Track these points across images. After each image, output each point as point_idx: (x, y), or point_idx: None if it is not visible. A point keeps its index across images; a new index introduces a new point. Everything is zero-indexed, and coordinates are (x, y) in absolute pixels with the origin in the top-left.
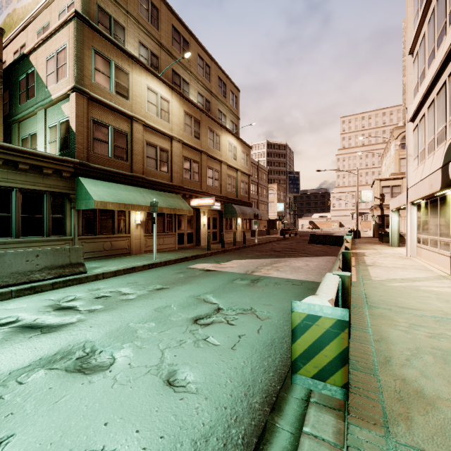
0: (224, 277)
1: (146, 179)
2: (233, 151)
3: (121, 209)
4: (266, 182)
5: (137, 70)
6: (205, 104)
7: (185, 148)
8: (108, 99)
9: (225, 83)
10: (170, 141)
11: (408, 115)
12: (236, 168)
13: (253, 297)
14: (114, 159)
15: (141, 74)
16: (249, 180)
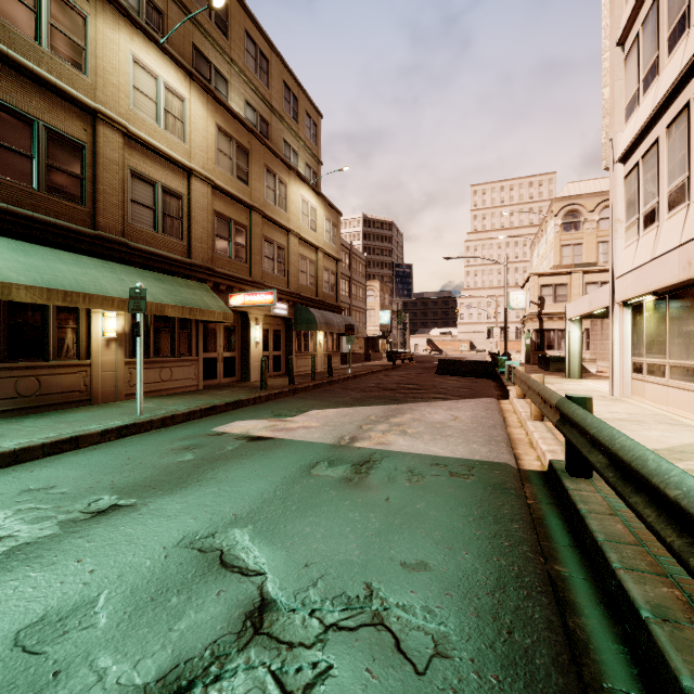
0: (289, 459)
1: (131, 246)
2: (310, 215)
3: (55, 303)
4: (362, 278)
5: (109, 16)
6: (259, 125)
7: (219, 196)
8: (29, 59)
9: (297, 96)
10: (186, 179)
11: (615, 152)
12: (315, 244)
13: (367, 532)
14: (48, 195)
15: (120, 27)
16: (337, 269)
